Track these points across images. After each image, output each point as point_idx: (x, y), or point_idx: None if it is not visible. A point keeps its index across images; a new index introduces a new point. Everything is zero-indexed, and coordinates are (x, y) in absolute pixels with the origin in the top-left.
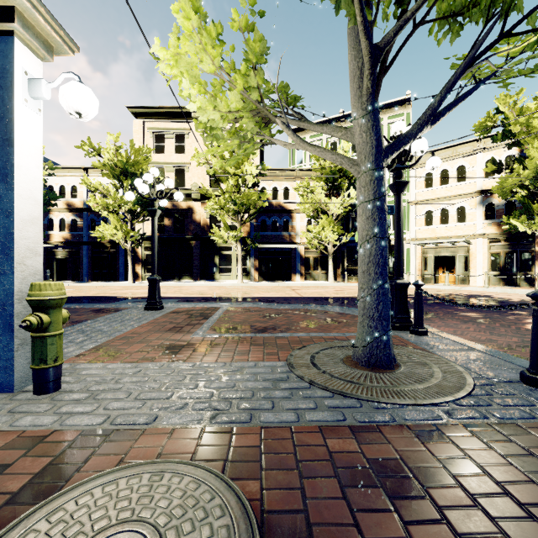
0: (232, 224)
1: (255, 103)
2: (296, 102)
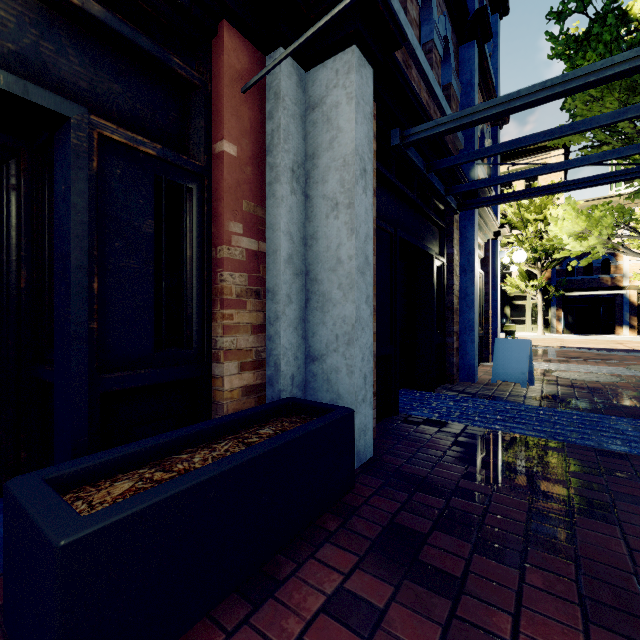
0: (526, 271)
1: (605, 240)
2: (631, 220)
